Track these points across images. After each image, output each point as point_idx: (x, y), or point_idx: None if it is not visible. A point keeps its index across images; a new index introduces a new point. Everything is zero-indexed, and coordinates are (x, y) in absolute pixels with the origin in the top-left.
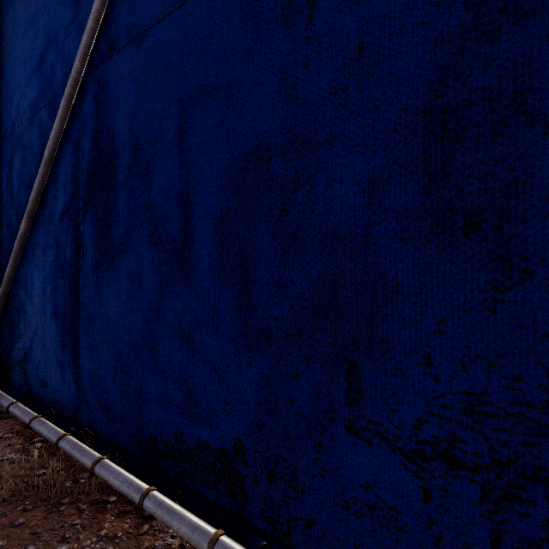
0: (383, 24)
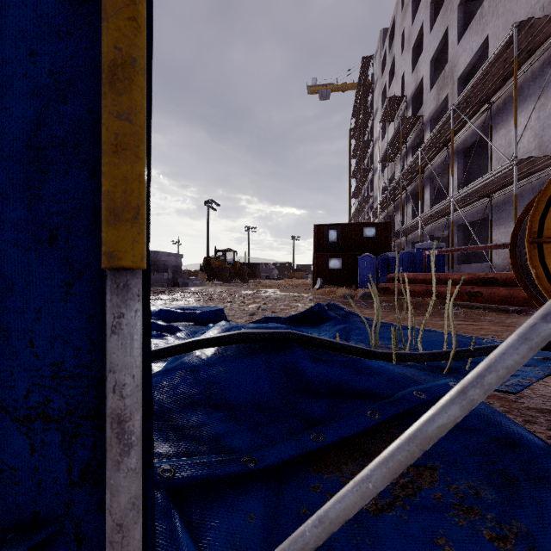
0: (2, 65)
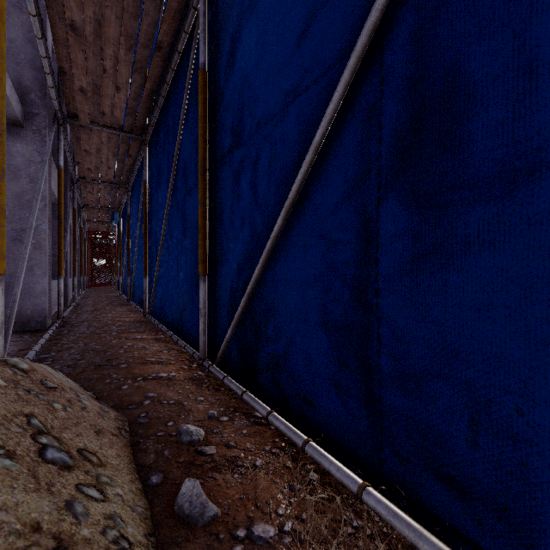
0: None
